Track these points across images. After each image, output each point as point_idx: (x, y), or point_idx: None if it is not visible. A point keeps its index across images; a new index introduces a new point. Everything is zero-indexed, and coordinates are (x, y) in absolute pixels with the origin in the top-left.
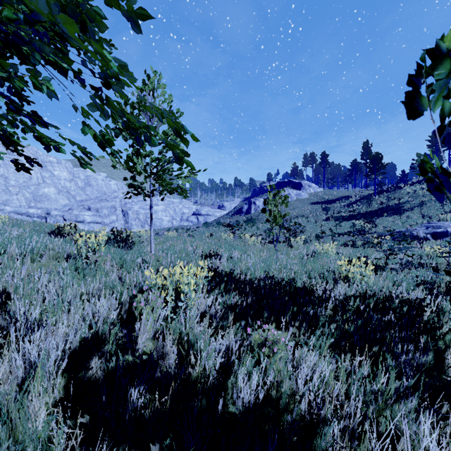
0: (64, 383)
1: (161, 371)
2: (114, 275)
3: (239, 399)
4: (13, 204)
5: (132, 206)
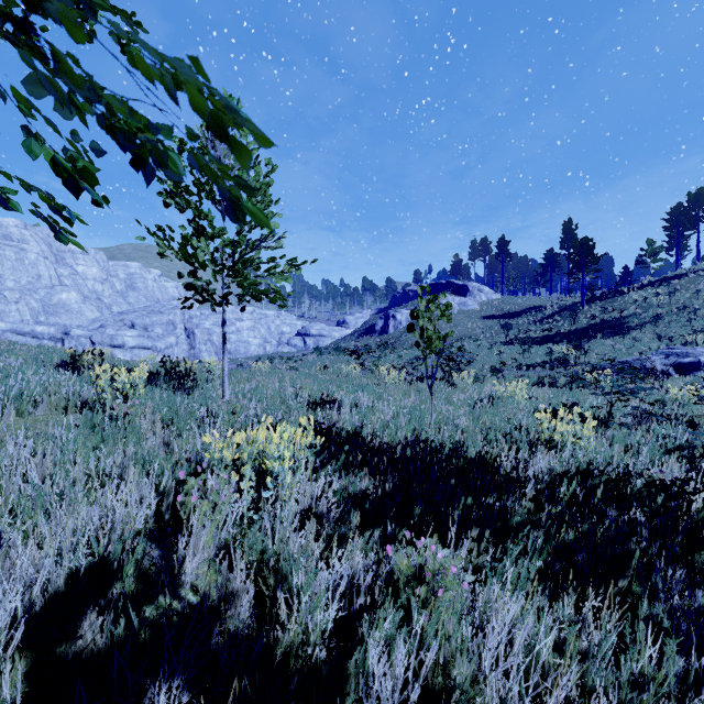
0: (25, 668)
1: (225, 628)
2: (156, 439)
3: (372, 700)
4: (10, 319)
5: (202, 322)
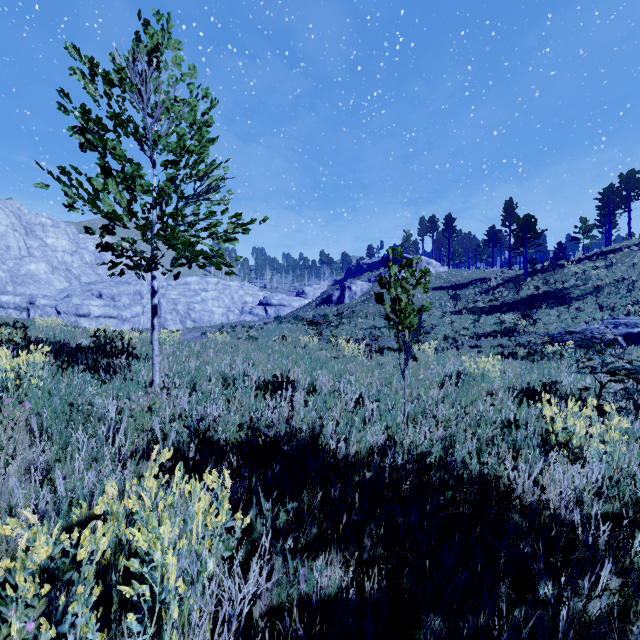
0: None
1: None
2: (15, 464)
3: None
4: None
5: (168, 292)
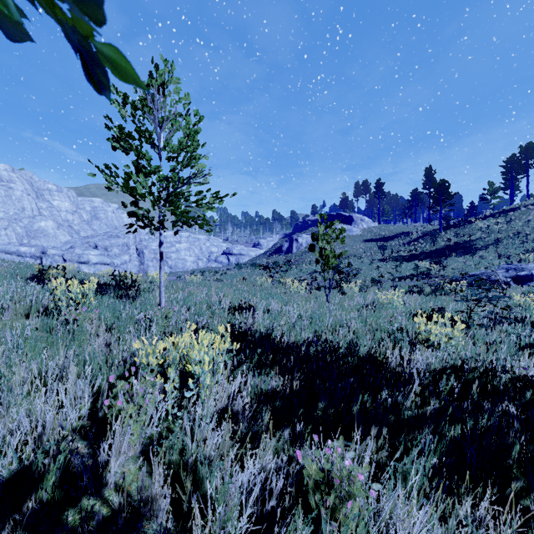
0: None
1: (142, 533)
2: (99, 341)
3: None
4: (0, 241)
5: (149, 244)
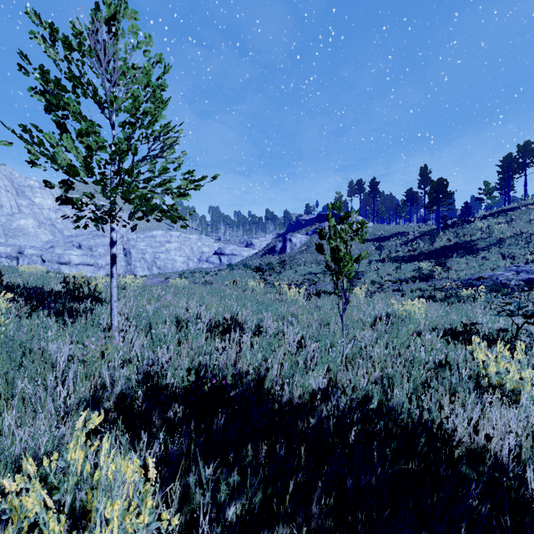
0: None
1: None
2: None
3: None
4: None
5: (137, 244)
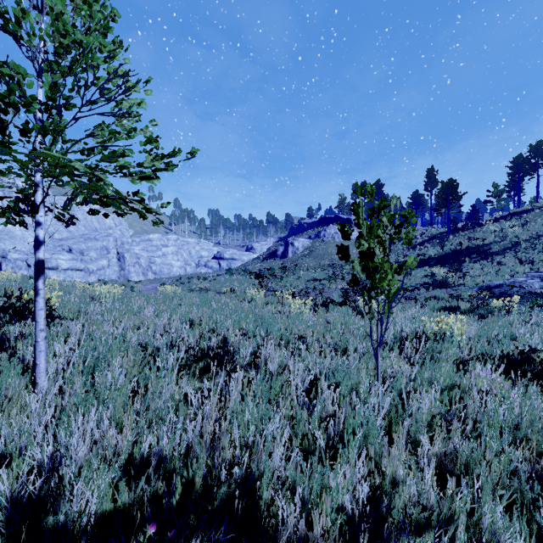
0: None
1: None
2: None
3: None
4: None
5: (132, 248)
